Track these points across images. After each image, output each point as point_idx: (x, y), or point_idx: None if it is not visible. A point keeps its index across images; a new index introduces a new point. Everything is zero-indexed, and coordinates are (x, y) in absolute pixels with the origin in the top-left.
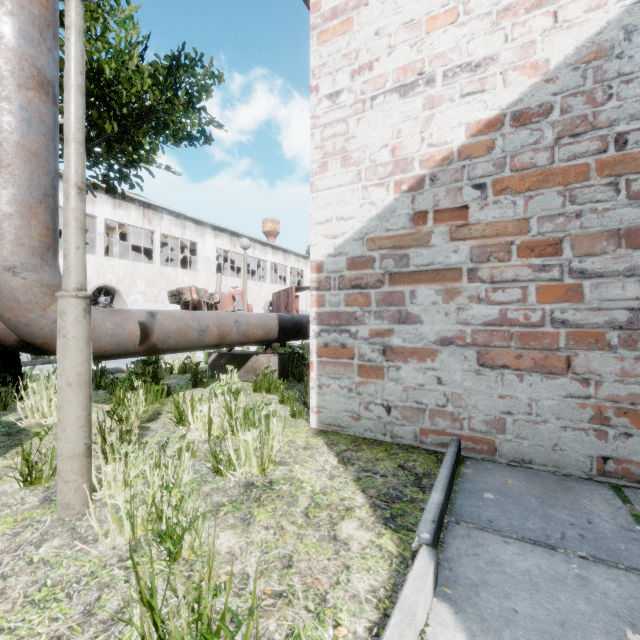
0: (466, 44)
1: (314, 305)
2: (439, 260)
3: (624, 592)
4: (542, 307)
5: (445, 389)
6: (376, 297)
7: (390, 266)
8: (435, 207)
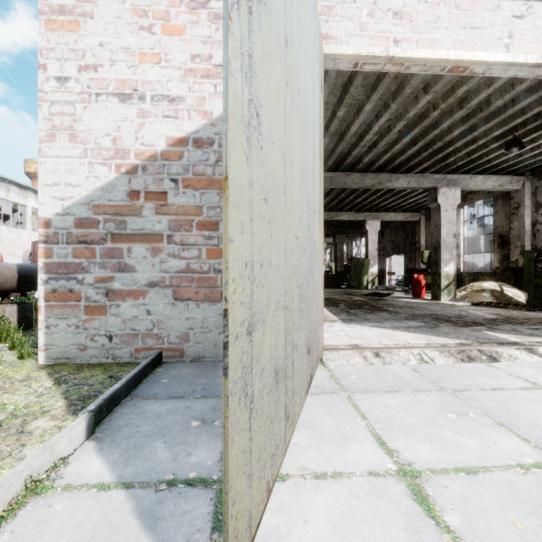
0: (166, 82)
1: (42, 256)
2: (148, 227)
3: (205, 407)
4: (209, 261)
5: (152, 318)
6: (100, 251)
7: (112, 228)
8: (146, 189)
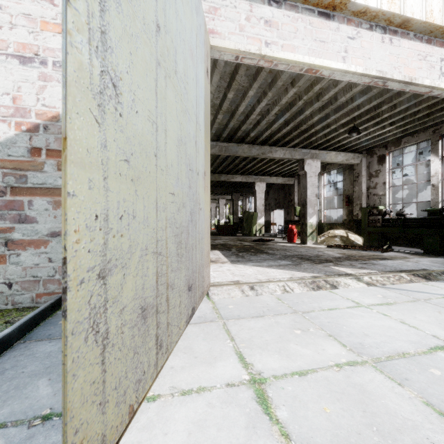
0: None
1: None
2: (50, 182)
3: None
4: None
5: (54, 265)
6: None
7: (12, 182)
8: (47, 147)
